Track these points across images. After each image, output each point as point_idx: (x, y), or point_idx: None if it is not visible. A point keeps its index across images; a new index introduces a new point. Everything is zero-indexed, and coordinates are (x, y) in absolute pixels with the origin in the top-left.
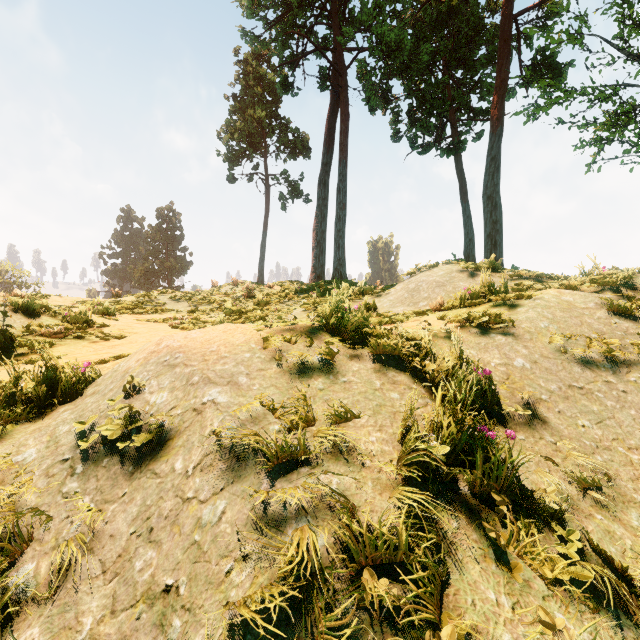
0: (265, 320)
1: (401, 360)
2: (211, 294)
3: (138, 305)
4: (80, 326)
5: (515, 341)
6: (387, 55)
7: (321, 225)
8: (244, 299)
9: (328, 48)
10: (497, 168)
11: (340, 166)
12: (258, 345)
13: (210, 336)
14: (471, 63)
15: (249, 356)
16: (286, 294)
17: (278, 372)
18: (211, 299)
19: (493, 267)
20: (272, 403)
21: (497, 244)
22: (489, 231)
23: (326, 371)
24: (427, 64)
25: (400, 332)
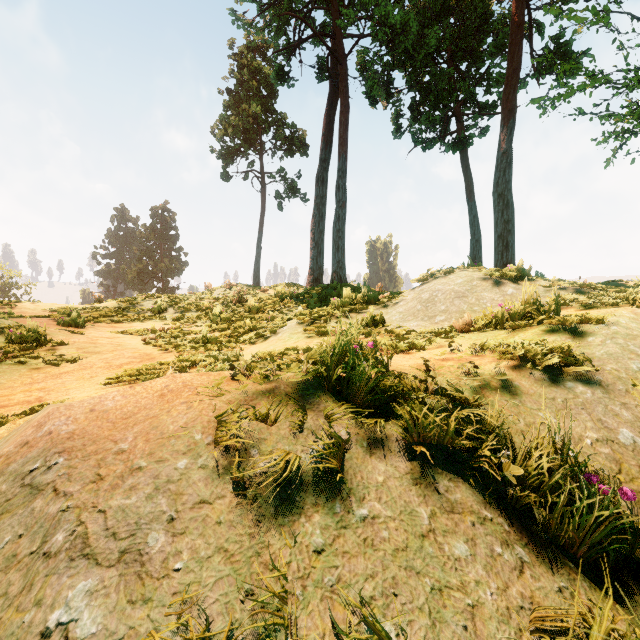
0: (233, 368)
1: (452, 447)
2: (200, 299)
3: (118, 312)
4: (27, 346)
5: (607, 396)
6: (391, 40)
7: (319, 225)
8: (235, 305)
9: (326, 34)
10: (509, 163)
11: (339, 161)
12: (207, 434)
13: (135, 406)
14: (478, 53)
15: (184, 466)
16: (281, 300)
17: (235, 505)
18: (199, 305)
19: (521, 274)
20: (205, 630)
21: (509, 245)
22: (500, 231)
23: (328, 490)
24: (432, 54)
25: (440, 386)
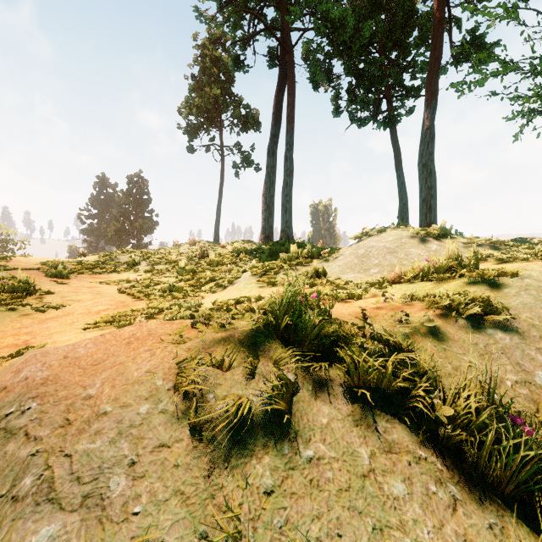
0: (193, 318)
1: (388, 390)
2: (168, 254)
3: (99, 265)
4: (18, 295)
5: (523, 341)
6: (331, 33)
7: (270, 190)
8: (198, 259)
9: (276, 28)
10: (432, 138)
11: (287, 136)
12: (168, 380)
13: (104, 353)
14: (405, 44)
15: (146, 411)
16: (237, 254)
17: (192, 448)
18: (168, 259)
19: (443, 233)
20: None
21: (432, 208)
22: (424, 196)
23: (277, 432)
24: (366, 45)
25: (376, 334)
